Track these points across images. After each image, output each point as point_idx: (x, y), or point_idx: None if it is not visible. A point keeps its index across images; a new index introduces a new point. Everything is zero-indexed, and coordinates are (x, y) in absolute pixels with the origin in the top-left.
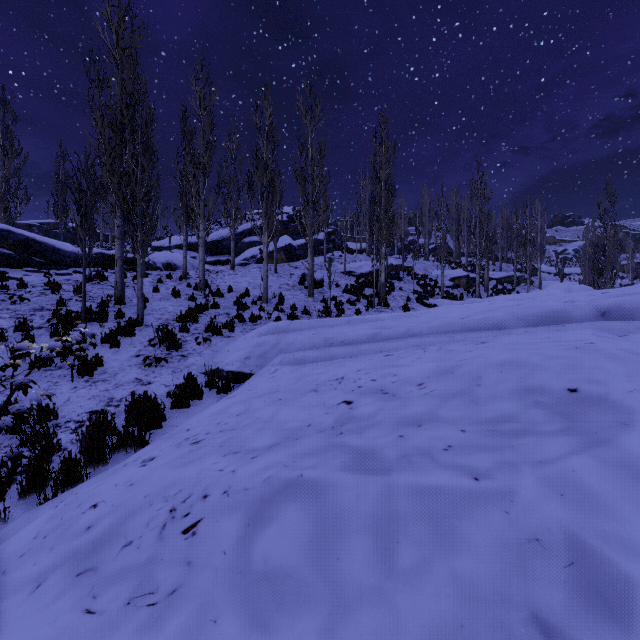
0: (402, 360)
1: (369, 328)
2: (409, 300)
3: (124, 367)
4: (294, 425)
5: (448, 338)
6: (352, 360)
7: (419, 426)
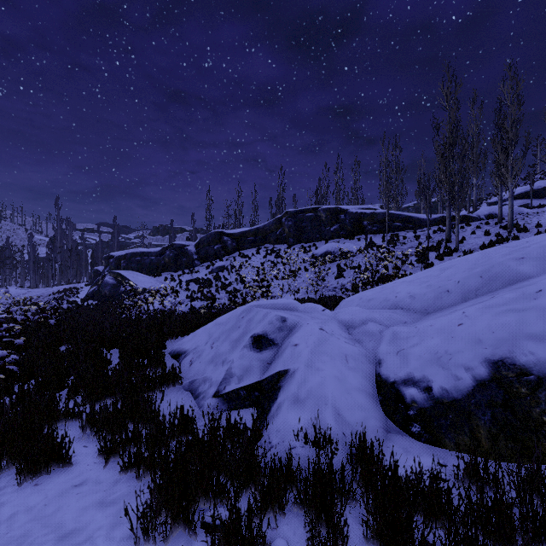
0: None
1: None
2: None
3: None
4: None
5: None
6: None
7: None
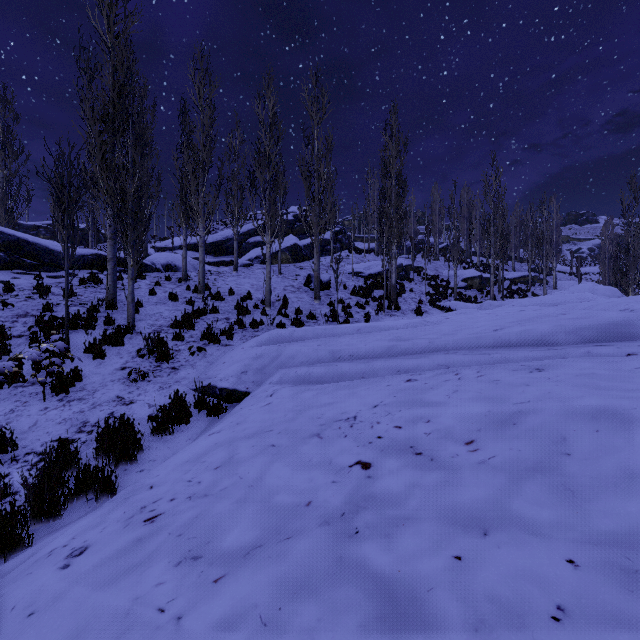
0: (432, 392)
1: (383, 339)
2: (421, 302)
3: (106, 382)
4: (287, 500)
5: (483, 357)
6: (365, 384)
7: (485, 535)
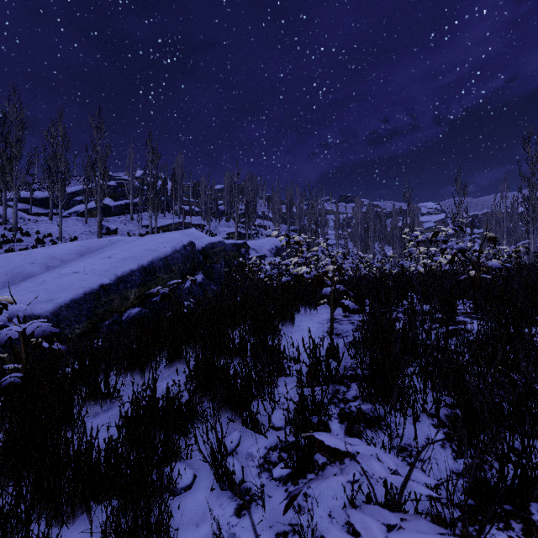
0: None
1: None
2: None
3: None
4: None
5: None
6: None
7: None
